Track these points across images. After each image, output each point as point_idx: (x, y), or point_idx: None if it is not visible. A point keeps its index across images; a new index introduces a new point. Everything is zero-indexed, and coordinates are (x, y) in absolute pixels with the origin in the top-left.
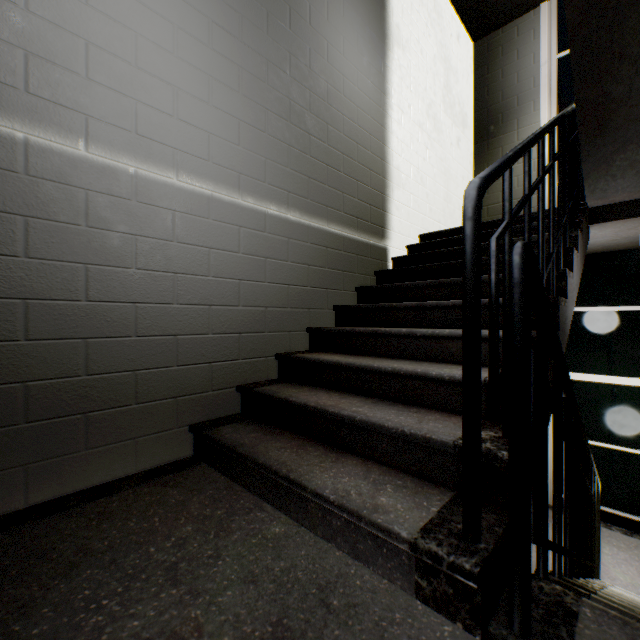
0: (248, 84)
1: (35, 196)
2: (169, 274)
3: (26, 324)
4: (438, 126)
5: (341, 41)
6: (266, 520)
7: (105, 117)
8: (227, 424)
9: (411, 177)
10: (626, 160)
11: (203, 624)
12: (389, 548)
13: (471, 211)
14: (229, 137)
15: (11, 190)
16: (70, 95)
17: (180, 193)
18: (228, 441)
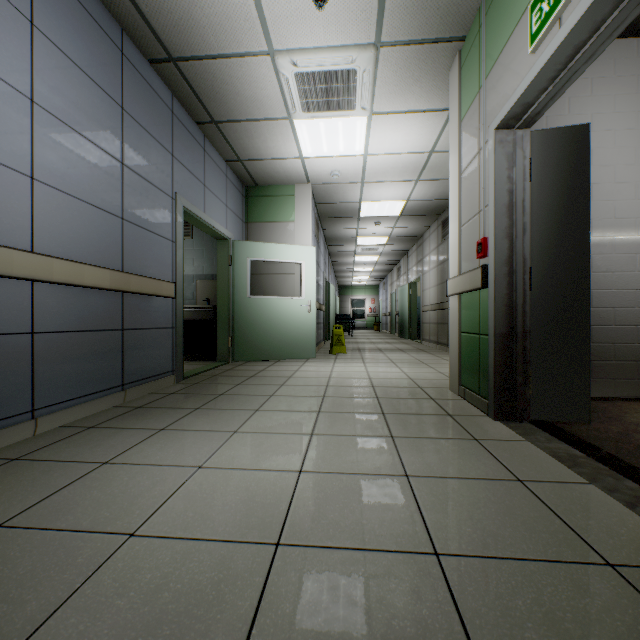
0: None
1: None
2: (631, 291)
3: None
4: None
5: None
6: None
7: (598, 216)
8: None
9: None
10: None
11: None
12: None
13: None
14: None
15: None
16: None
17: (638, 243)
18: None
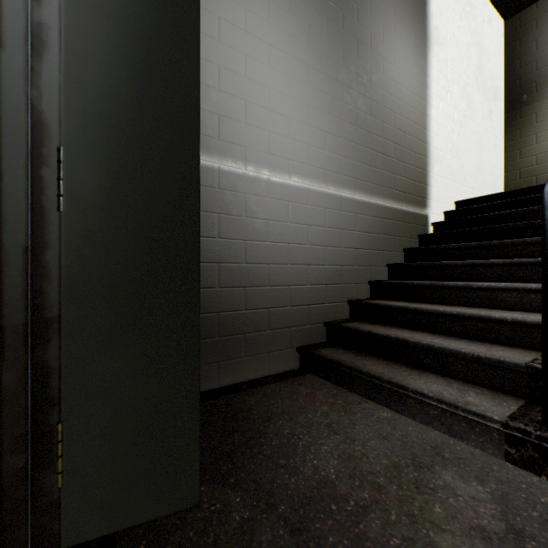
0: (330, 105)
1: (222, 201)
2: (286, 244)
3: (219, 278)
4: (471, 104)
5: (392, 54)
6: (374, 409)
7: (254, 146)
8: (323, 348)
9: (447, 153)
10: None
11: (366, 453)
12: (481, 428)
13: None
14: (319, 145)
15: (212, 199)
16: (238, 136)
17: (291, 189)
18: (332, 358)
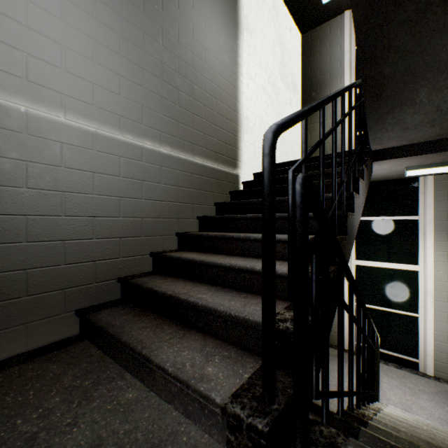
0: (127, 49)
1: None
2: (57, 192)
3: None
4: (276, 90)
5: (203, 24)
6: (124, 387)
7: None
8: (107, 308)
9: (257, 125)
10: (394, 119)
11: None
12: (209, 410)
13: (267, 149)
14: (111, 88)
15: None
16: None
17: (68, 129)
18: (102, 323)
